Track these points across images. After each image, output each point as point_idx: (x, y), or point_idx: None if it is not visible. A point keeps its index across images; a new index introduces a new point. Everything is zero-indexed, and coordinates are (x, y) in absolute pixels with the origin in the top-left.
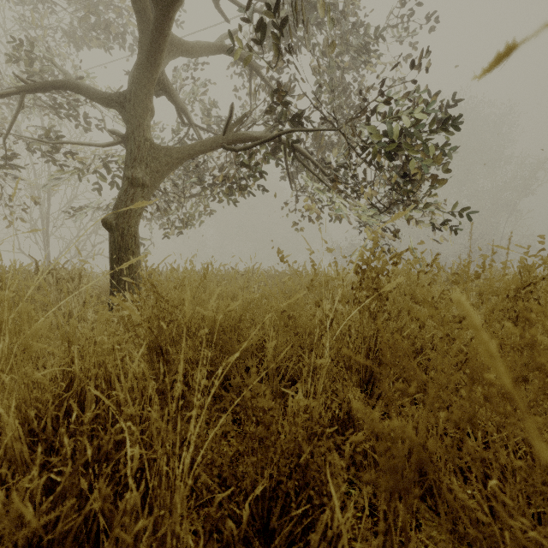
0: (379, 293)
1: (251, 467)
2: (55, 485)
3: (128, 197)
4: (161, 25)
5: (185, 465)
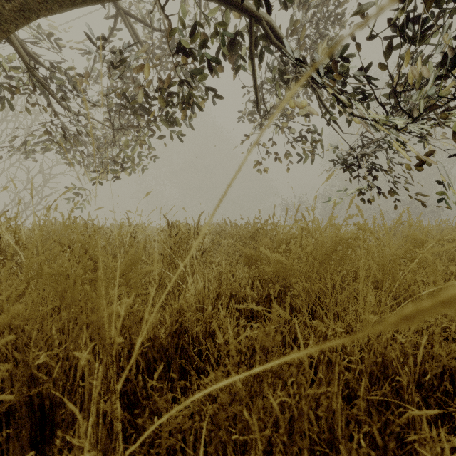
0: None
1: None
2: None
3: None
4: None
5: None
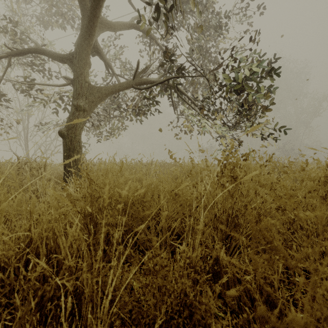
0: (235, 179)
1: (152, 306)
2: (13, 319)
3: (74, 117)
4: (95, 10)
5: (105, 309)
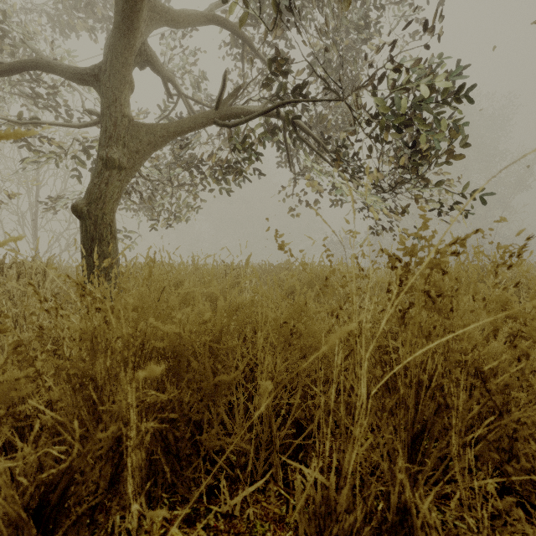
0: (431, 297)
1: None
2: None
3: (102, 180)
4: None
5: None
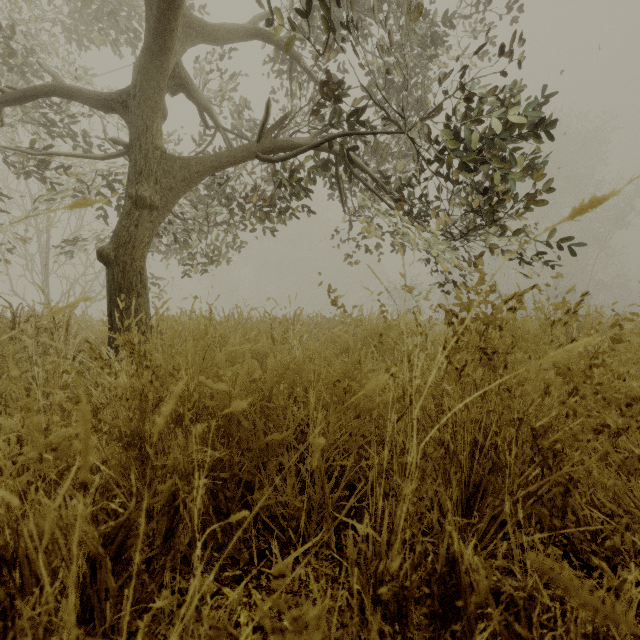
0: (487, 354)
1: None
2: None
3: (131, 221)
4: None
5: None
